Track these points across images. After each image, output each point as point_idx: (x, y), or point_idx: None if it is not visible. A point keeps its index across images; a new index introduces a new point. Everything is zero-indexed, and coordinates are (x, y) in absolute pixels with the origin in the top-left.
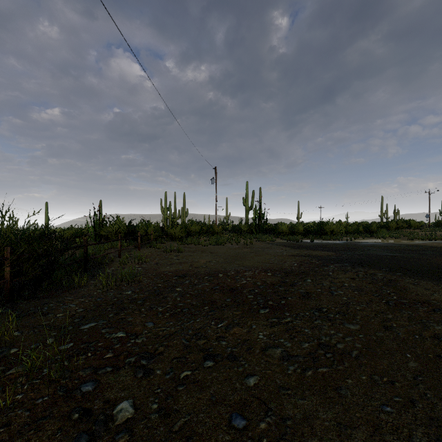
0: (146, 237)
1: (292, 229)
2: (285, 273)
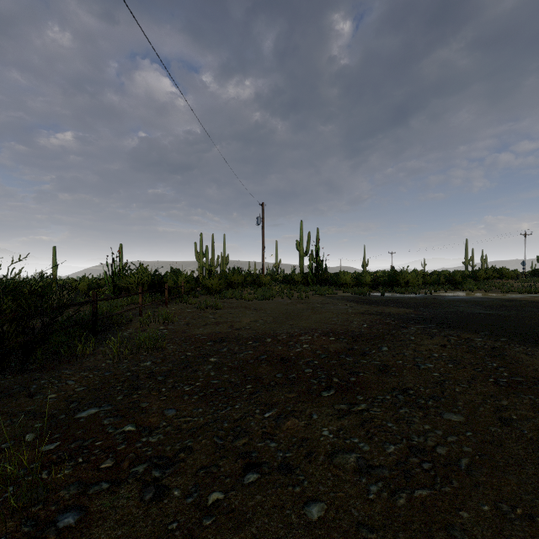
0: (176, 290)
1: (357, 280)
2: (352, 337)
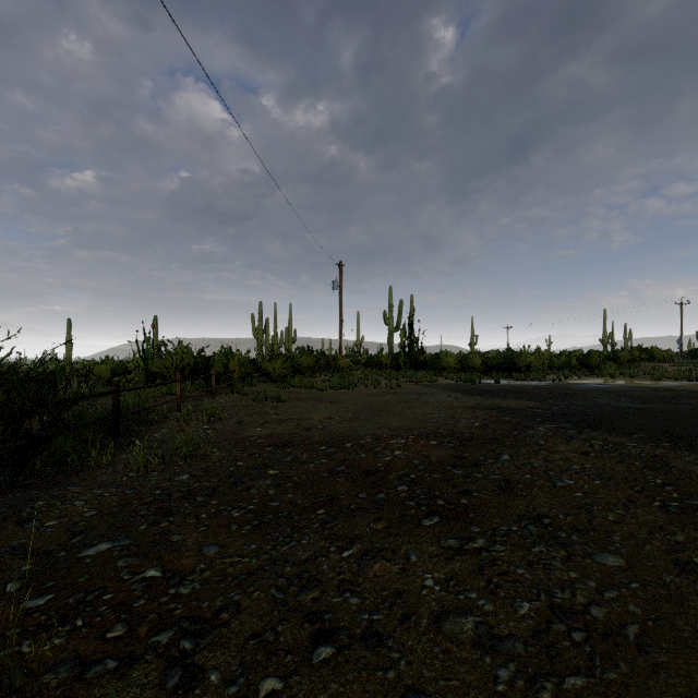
0: (226, 377)
1: (463, 363)
2: (461, 440)
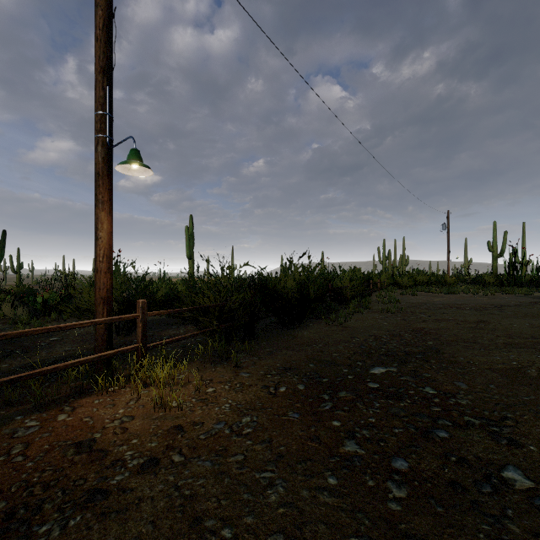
0: (380, 284)
1: None
2: (501, 305)
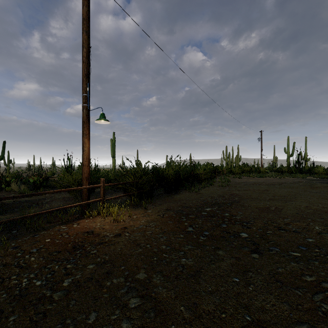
0: (222, 172)
1: None
2: (282, 183)
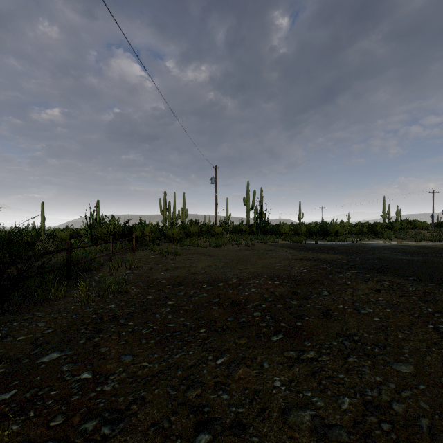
0: (142, 239)
1: (294, 230)
2: (295, 281)
